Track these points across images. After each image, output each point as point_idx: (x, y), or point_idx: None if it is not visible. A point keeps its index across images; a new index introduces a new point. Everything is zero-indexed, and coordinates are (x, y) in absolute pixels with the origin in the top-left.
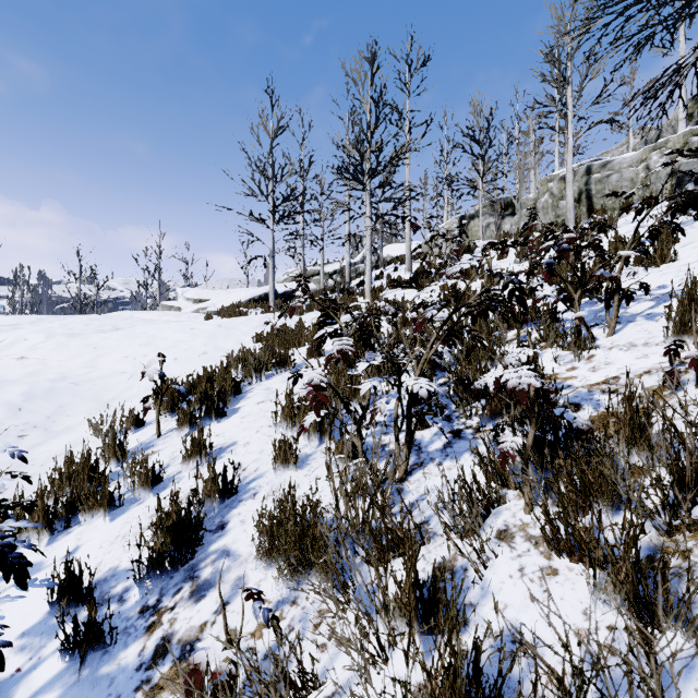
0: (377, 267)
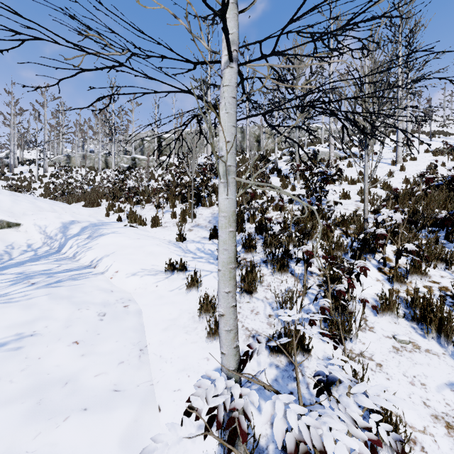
0: (23, 165)
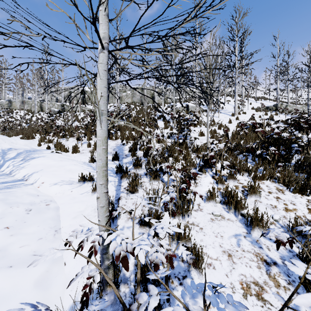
0: None
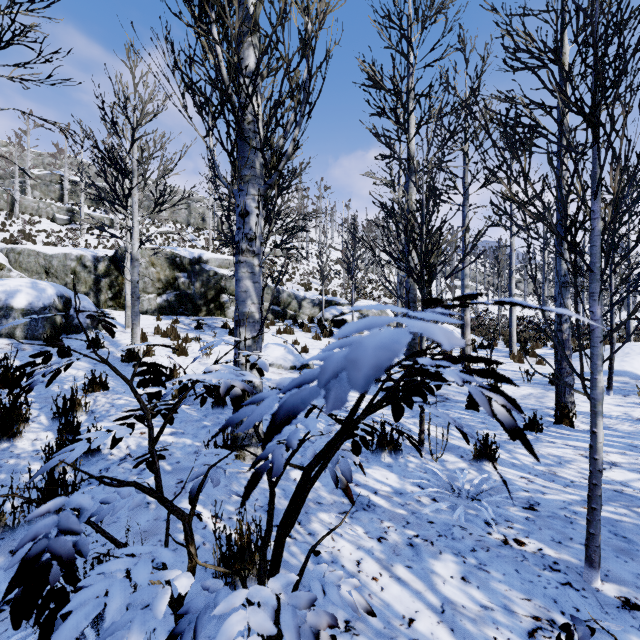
0: None
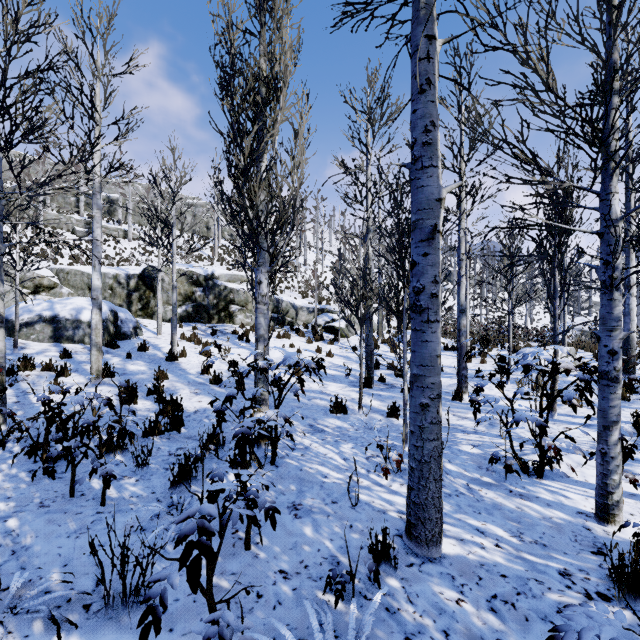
0: None
